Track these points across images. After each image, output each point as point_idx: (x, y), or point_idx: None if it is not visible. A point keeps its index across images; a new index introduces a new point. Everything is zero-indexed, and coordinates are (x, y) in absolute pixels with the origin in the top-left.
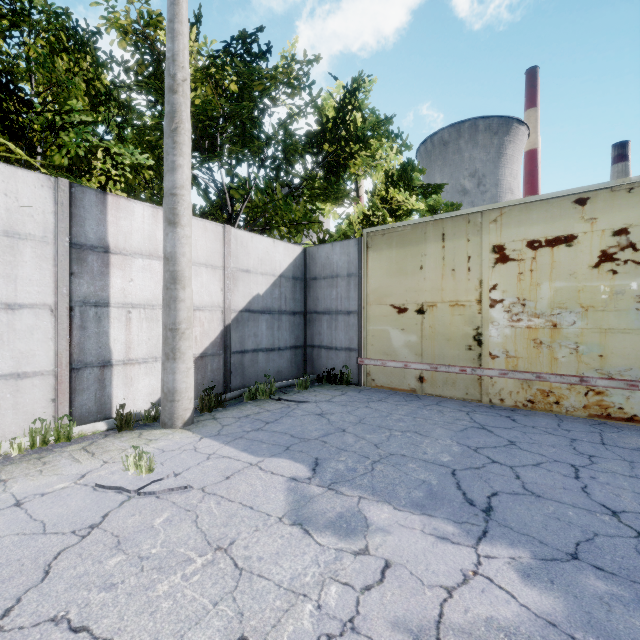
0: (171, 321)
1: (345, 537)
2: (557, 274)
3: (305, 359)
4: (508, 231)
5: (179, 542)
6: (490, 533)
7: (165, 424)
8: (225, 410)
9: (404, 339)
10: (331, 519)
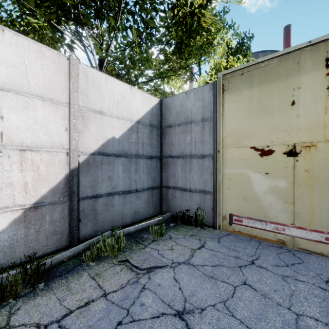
0: None
1: None
2: None
3: (161, 198)
4: None
5: None
6: None
7: None
8: (44, 291)
9: (269, 184)
10: None
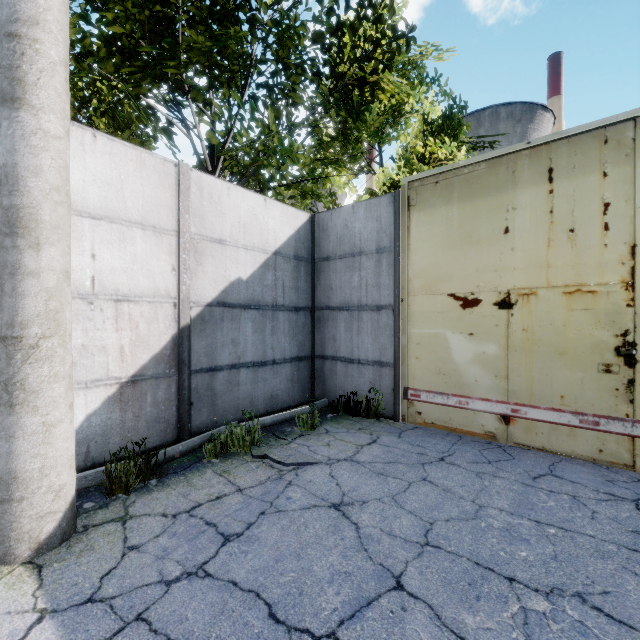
0: (4, 320)
1: None
2: None
3: (313, 375)
4: None
5: None
6: None
7: None
8: (159, 487)
9: (474, 350)
10: None
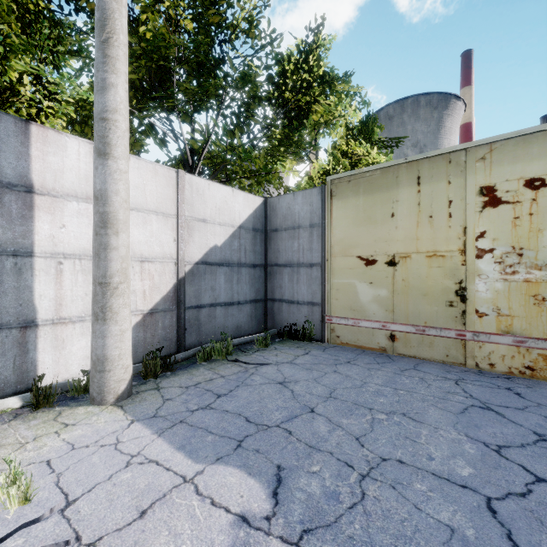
0: (100, 273)
1: None
2: None
3: (266, 313)
4: (500, 169)
5: None
6: None
7: (93, 399)
8: (173, 375)
9: (372, 293)
10: None
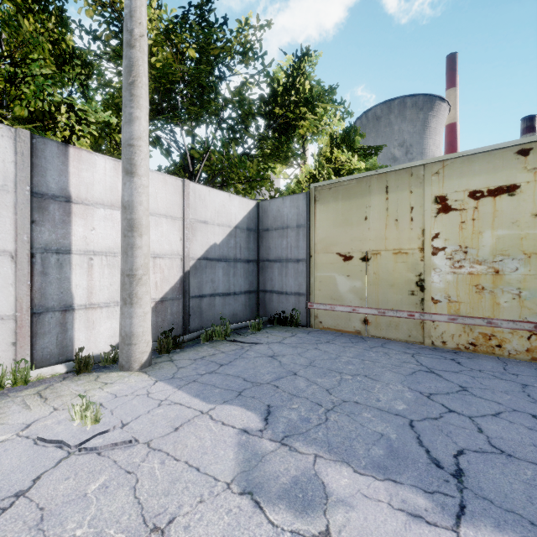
0: (128, 267)
1: (302, 513)
2: (499, 222)
3: (258, 303)
4: (450, 182)
5: (110, 519)
6: (468, 509)
7: (122, 367)
8: (182, 351)
9: (349, 285)
10: (285, 486)
